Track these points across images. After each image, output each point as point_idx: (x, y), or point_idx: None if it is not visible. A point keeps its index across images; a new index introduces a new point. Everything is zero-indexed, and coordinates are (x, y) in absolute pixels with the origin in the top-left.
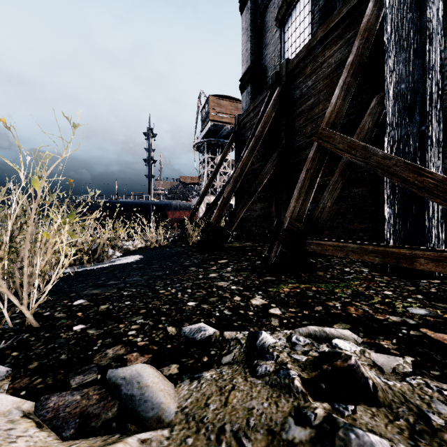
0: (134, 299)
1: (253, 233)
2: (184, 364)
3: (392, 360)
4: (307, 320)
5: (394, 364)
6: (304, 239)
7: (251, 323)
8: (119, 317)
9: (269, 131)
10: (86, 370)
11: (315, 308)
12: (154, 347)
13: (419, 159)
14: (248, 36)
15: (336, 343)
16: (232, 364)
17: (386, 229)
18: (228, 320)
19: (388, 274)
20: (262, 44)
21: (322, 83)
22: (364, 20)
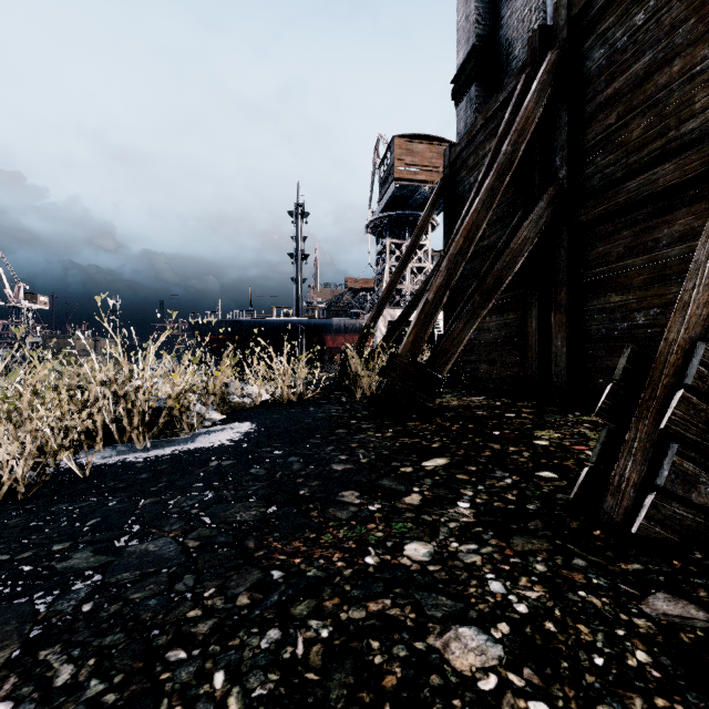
0: None
1: (484, 376)
2: None
3: None
4: None
5: None
6: None
7: None
8: None
9: (523, 162)
10: None
11: None
12: None
13: None
14: None
15: None
16: None
17: None
18: None
19: None
20: None
21: (682, 3)
22: None
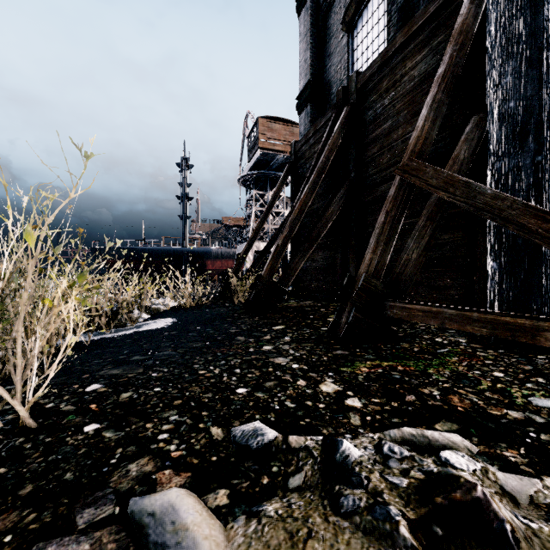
0: (166, 384)
1: (314, 289)
2: (236, 488)
3: (528, 484)
4: (398, 417)
5: (531, 490)
6: (383, 301)
7: (323, 422)
8: (145, 412)
9: (335, 162)
10: (100, 499)
11: (406, 398)
12: (194, 460)
13: (534, 199)
14: (308, 43)
15: (446, 458)
16: (303, 491)
17: (489, 288)
18: (291, 417)
19: (493, 347)
20: (325, 53)
21: (402, 101)
22: (459, 21)
